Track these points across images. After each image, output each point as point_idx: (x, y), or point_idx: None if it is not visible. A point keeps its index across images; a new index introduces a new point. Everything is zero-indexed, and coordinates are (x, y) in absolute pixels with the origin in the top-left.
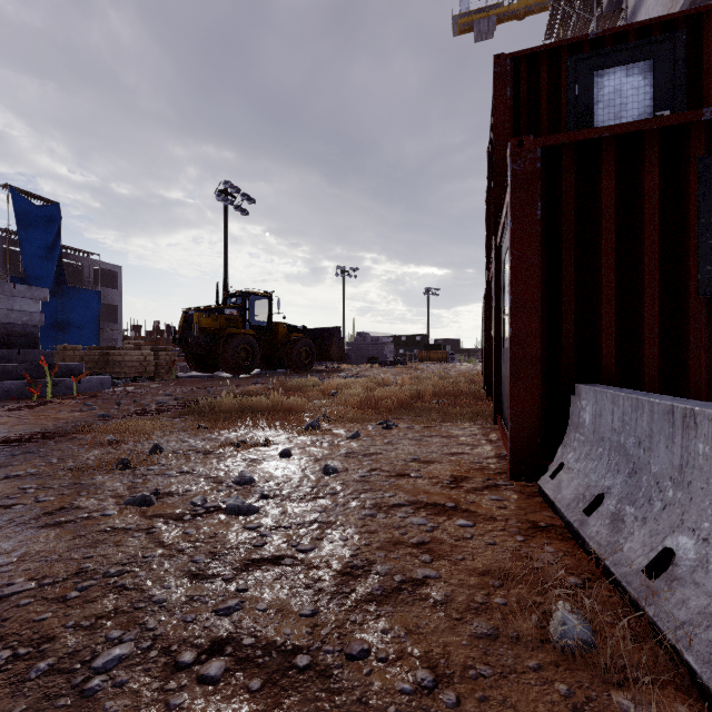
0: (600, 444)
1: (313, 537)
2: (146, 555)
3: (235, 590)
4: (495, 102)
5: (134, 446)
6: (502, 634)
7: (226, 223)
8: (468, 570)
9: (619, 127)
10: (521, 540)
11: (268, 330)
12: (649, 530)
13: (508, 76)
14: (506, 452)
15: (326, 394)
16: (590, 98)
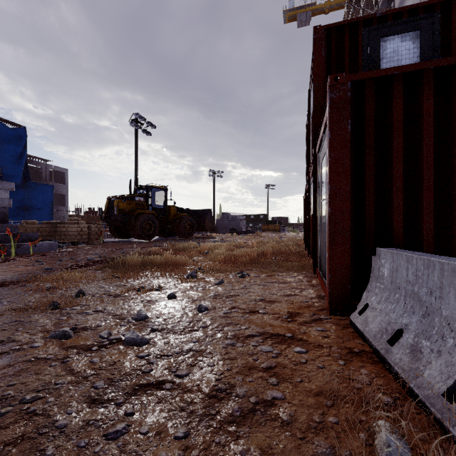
0: (397, 291)
1: (188, 364)
2: (57, 382)
3: (124, 413)
4: (314, 58)
5: (65, 291)
6: (338, 453)
7: (136, 140)
8: (306, 391)
9: (405, 67)
10: (342, 363)
11: (164, 211)
12: (444, 361)
13: (323, 40)
14: (324, 293)
15: (202, 253)
16: (377, 56)
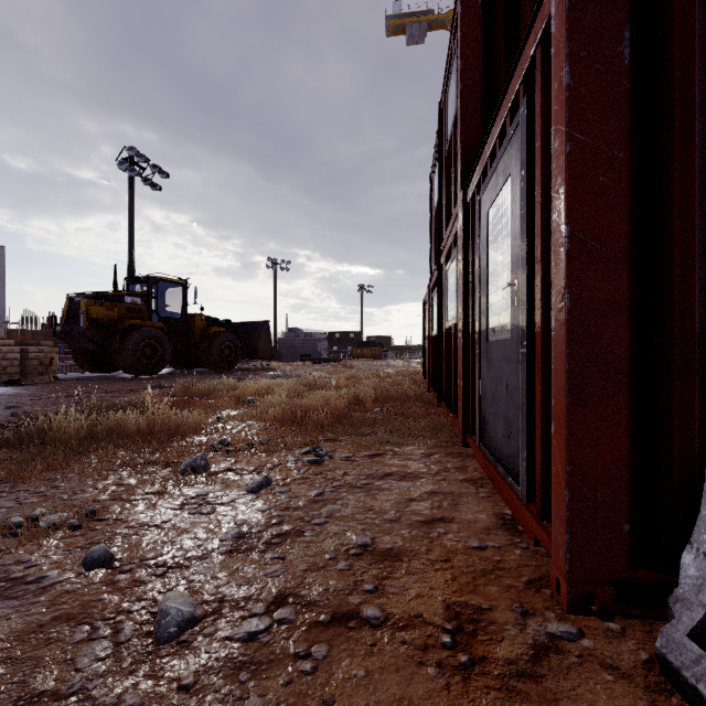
0: None
1: None
2: None
3: None
4: (463, 11)
5: None
6: None
7: (132, 197)
8: None
9: None
10: None
11: (182, 323)
12: None
13: None
14: (511, 511)
15: (241, 401)
16: None
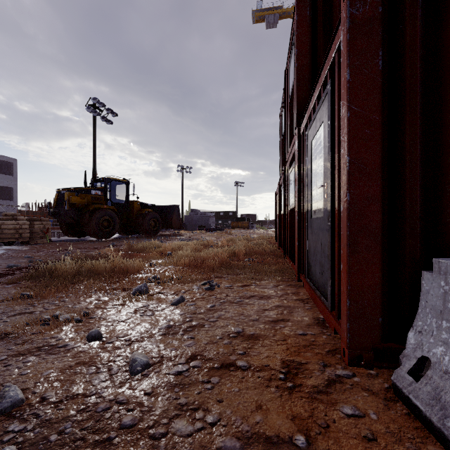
0: None
1: None
2: None
3: None
4: (298, 19)
5: None
6: None
7: (94, 128)
8: None
9: None
10: None
11: (126, 207)
12: None
13: None
14: (323, 316)
15: (163, 254)
16: None
